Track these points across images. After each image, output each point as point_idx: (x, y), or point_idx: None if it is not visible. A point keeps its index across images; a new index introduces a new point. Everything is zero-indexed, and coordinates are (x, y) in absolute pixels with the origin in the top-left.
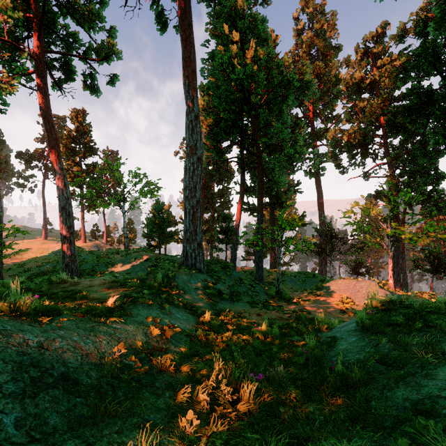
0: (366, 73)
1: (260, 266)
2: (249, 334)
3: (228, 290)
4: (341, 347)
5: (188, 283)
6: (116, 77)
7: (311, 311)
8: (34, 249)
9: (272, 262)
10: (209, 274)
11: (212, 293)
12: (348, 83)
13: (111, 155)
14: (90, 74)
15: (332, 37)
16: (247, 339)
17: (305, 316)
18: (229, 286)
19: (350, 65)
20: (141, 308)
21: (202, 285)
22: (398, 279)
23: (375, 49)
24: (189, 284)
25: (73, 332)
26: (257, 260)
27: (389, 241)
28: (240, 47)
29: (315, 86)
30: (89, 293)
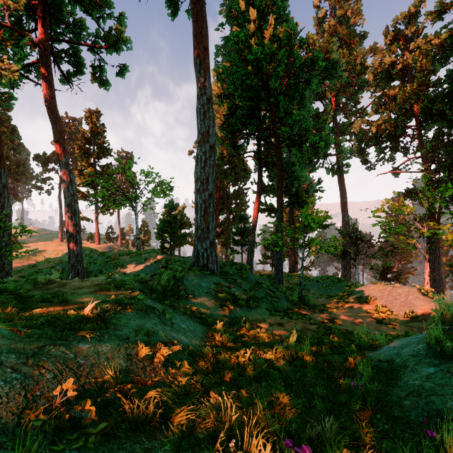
0: (397, 58)
1: (279, 269)
2: (272, 351)
3: (245, 295)
4: (411, 382)
5: (198, 286)
6: (126, 67)
7: (342, 321)
8: (49, 251)
9: (291, 266)
10: (223, 276)
11: (226, 298)
12: (377, 70)
13: (125, 157)
14: (99, 65)
15: (356, 23)
16: (269, 360)
17: (336, 327)
18: (246, 291)
19: (378, 51)
20: (133, 316)
21: (214, 289)
22: (435, 286)
23: (407, 30)
24: (200, 288)
25: None
26: (276, 262)
27: (425, 243)
28: (257, 28)
29: (342, 66)
30: (73, 296)
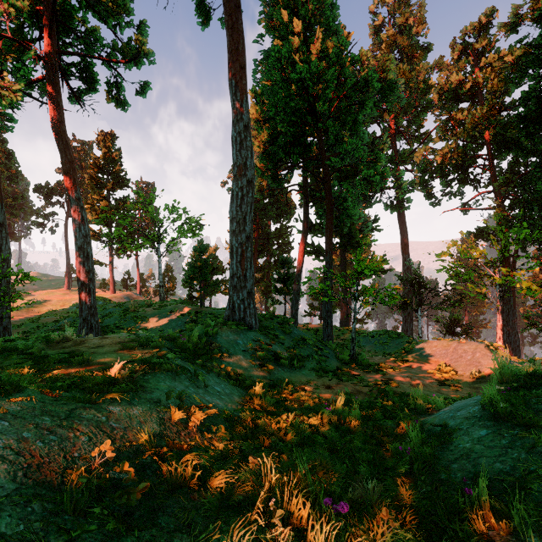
0: (466, 76)
1: (328, 323)
2: (317, 416)
3: (288, 353)
4: (462, 445)
5: (234, 343)
6: (148, 85)
7: (399, 382)
8: (54, 301)
9: (342, 318)
10: (262, 332)
11: (266, 357)
12: (442, 90)
13: (145, 188)
14: (115, 82)
15: (419, 33)
16: (314, 425)
17: (392, 389)
18: (289, 348)
19: (444, 67)
20: (163, 378)
21: (253, 346)
22: (509, 342)
23: (477, 44)
24: (236, 345)
25: (28, 423)
26: (325, 315)
27: (497, 291)
28: (302, 41)
29: (401, 87)
30: (94, 356)
